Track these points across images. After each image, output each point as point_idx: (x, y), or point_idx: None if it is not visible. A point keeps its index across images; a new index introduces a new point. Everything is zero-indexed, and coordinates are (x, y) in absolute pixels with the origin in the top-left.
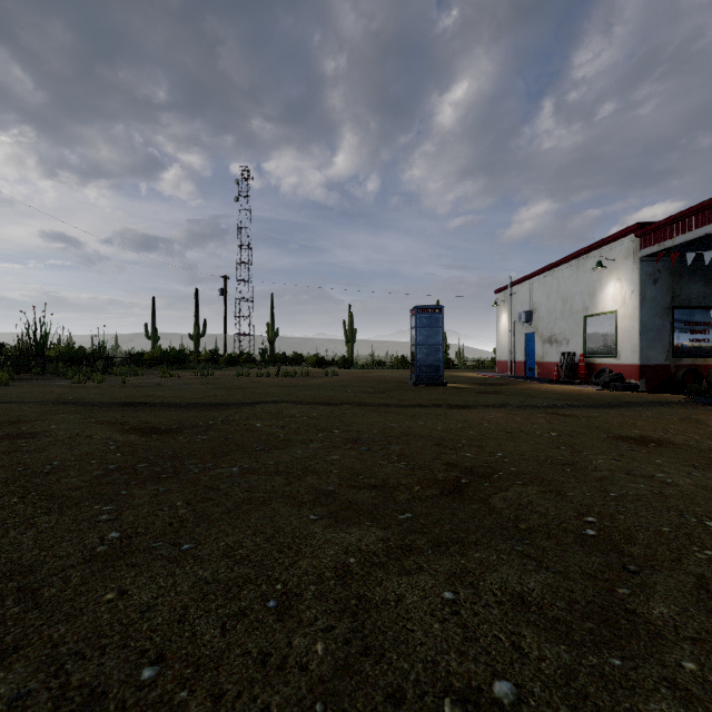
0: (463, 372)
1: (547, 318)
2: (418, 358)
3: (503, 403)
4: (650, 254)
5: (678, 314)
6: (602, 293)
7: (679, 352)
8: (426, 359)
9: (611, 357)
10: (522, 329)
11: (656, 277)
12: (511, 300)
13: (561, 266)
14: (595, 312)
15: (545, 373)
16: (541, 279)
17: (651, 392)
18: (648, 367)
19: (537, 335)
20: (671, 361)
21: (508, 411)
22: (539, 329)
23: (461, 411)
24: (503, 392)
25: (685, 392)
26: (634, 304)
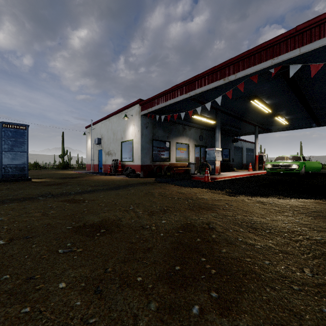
0: (67, 170)
1: (107, 142)
2: (4, 161)
3: (45, 193)
4: (144, 114)
5: (155, 143)
6: (128, 130)
7: (155, 159)
8: (12, 162)
9: (131, 161)
10: (97, 148)
11: (147, 125)
12: (92, 132)
13: (113, 116)
14: (125, 139)
15: (106, 170)
16: (105, 122)
17: (145, 177)
18: (144, 166)
19: (103, 151)
20: (152, 163)
21: (27, 203)
22: (104, 148)
23: None
24: (66, 183)
25: (157, 176)
26: (139, 136)
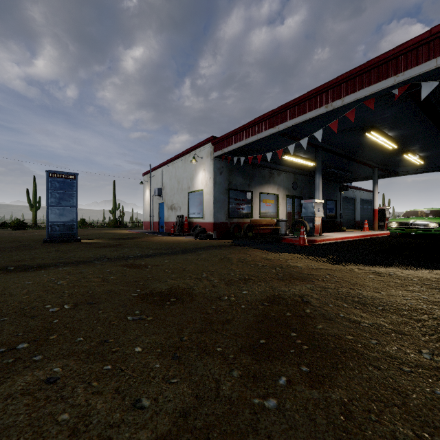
0: (121, 230)
1: (170, 193)
2: (50, 218)
3: (100, 257)
4: (218, 155)
5: (231, 193)
6: (196, 178)
7: (232, 215)
8: (59, 219)
9: (201, 218)
10: (157, 200)
11: (222, 170)
12: (151, 181)
13: (177, 160)
14: (193, 189)
15: (169, 229)
16: (167, 168)
17: (218, 238)
18: (217, 224)
19: (165, 204)
20: (228, 220)
21: (83, 267)
22: (166, 200)
23: (6, 276)
24: (122, 244)
25: (234, 237)
26: (211, 185)
